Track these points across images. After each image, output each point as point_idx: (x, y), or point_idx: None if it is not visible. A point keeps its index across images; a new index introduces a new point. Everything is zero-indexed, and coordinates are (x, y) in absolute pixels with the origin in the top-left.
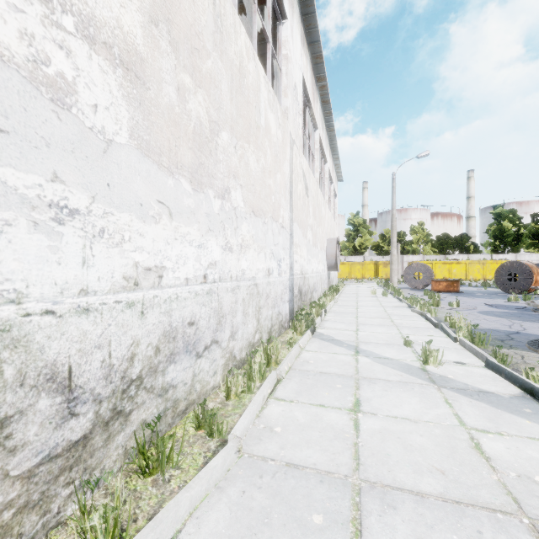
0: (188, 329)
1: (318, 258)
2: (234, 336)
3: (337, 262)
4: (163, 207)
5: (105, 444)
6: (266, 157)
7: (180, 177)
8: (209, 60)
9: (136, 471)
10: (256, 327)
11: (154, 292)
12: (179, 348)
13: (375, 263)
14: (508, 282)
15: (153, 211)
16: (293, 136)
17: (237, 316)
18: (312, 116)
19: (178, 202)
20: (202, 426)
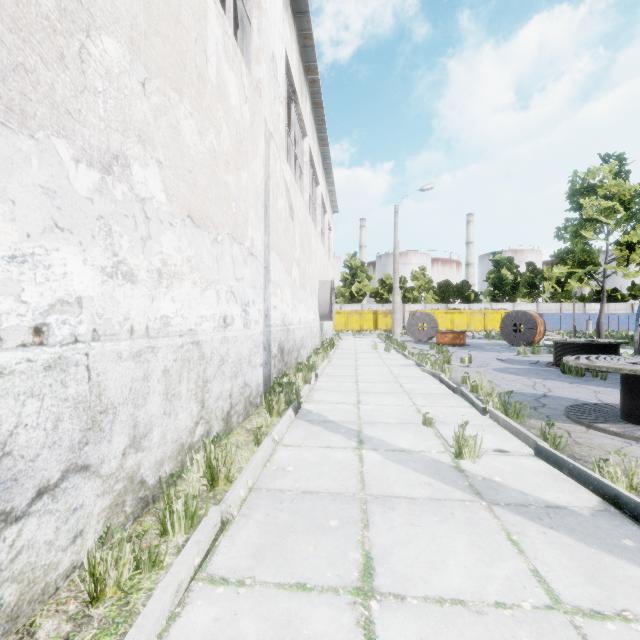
0: None
1: (308, 304)
2: (140, 443)
3: (331, 310)
4: None
5: None
6: (220, 136)
7: None
8: None
9: None
10: (197, 414)
11: None
12: None
13: (374, 312)
14: (513, 333)
15: None
16: (270, 126)
17: (150, 403)
18: (299, 116)
19: None
20: None
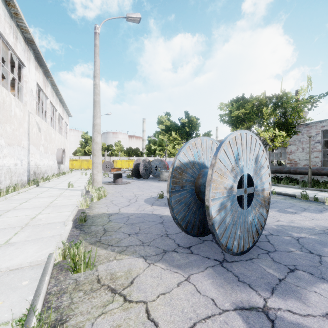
0: None
1: (49, 158)
2: (1, 183)
3: (62, 160)
4: None
5: None
6: (15, 125)
7: None
8: None
9: None
10: (10, 182)
11: None
12: None
13: None
14: None
15: None
16: (30, 110)
17: (2, 177)
18: (44, 94)
19: None
20: None
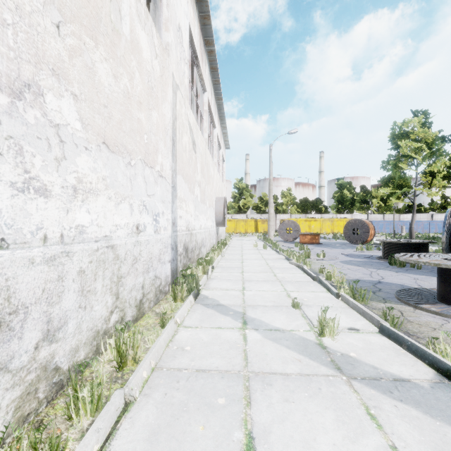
0: None
1: (207, 214)
2: (55, 335)
3: (224, 219)
4: None
5: None
6: (133, 81)
7: None
8: None
9: None
10: (112, 305)
11: None
12: None
13: (255, 220)
14: (353, 235)
15: None
16: (177, 80)
17: (65, 300)
18: (200, 76)
19: None
20: None
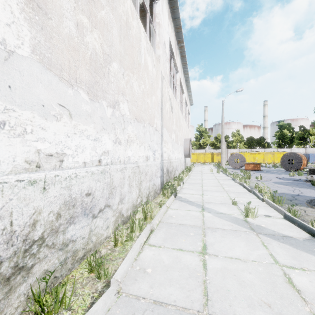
0: (85, 198)
1: (179, 150)
2: (122, 201)
3: (190, 152)
4: (64, 109)
5: (6, 296)
6: (145, 84)
7: (79, 89)
8: (103, 10)
9: (35, 313)
10: (138, 194)
11: (55, 172)
12: (78, 212)
13: (211, 153)
14: (288, 164)
15: (55, 112)
16: (163, 73)
17: (125, 187)
18: (175, 64)
19: (77, 107)
20: (94, 270)
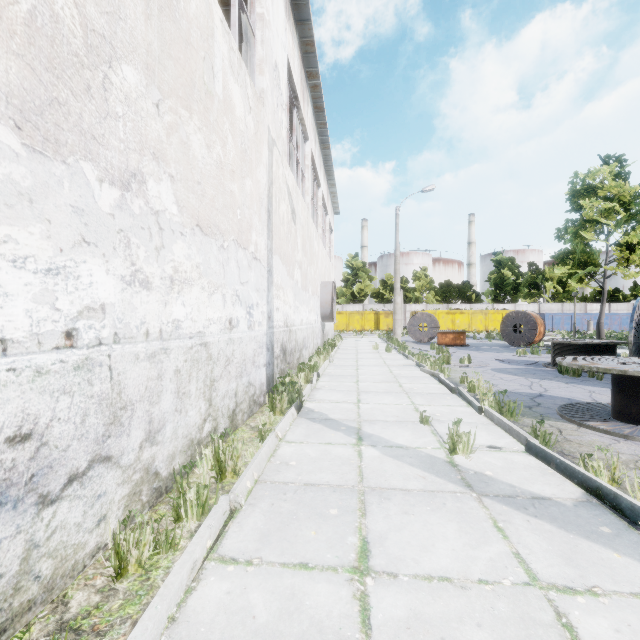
0: (7, 453)
1: (310, 305)
2: (155, 437)
3: (333, 311)
4: None
5: None
6: (226, 147)
7: None
8: None
9: None
10: (205, 412)
11: None
12: None
13: (376, 312)
14: (513, 334)
15: None
16: (273, 133)
17: (163, 400)
18: (301, 121)
19: None
20: None
